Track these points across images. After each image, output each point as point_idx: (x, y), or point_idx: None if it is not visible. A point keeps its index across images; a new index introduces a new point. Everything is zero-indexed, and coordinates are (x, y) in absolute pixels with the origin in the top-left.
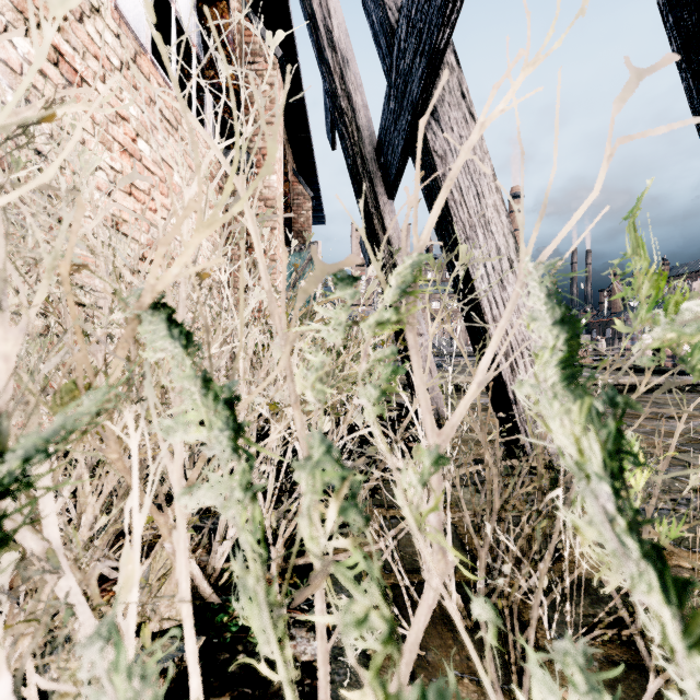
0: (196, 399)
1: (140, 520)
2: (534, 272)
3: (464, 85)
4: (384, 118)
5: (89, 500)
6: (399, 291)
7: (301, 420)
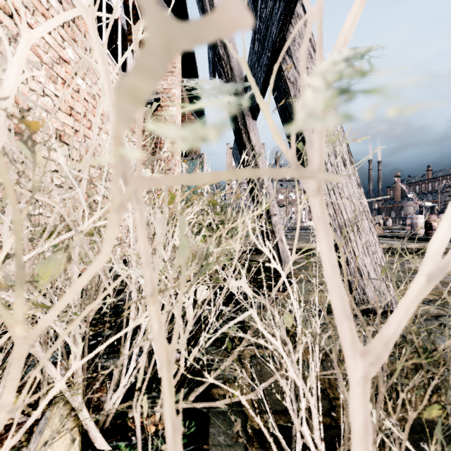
0: None
1: None
2: None
3: None
4: (250, 59)
5: None
6: (337, 90)
7: (159, 320)
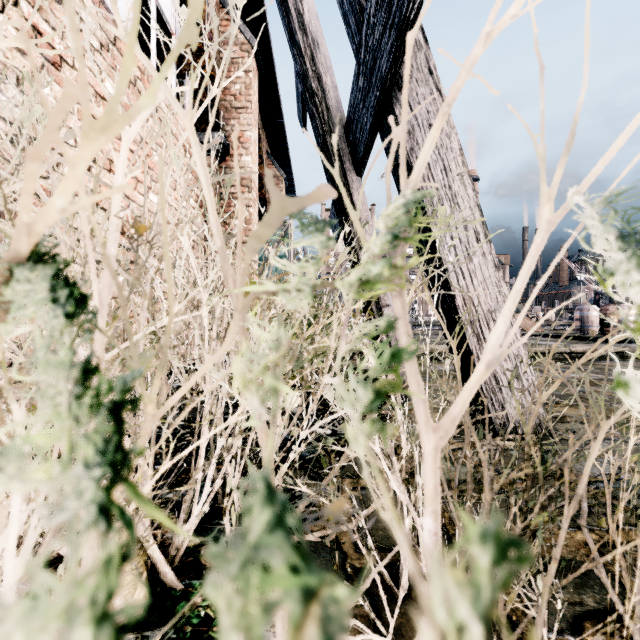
0: (60, 404)
1: (16, 567)
2: (588, 208)
3: (431, 62)
4: (353, 97)
5: (2, 503)
6: (391, 237)
7: None
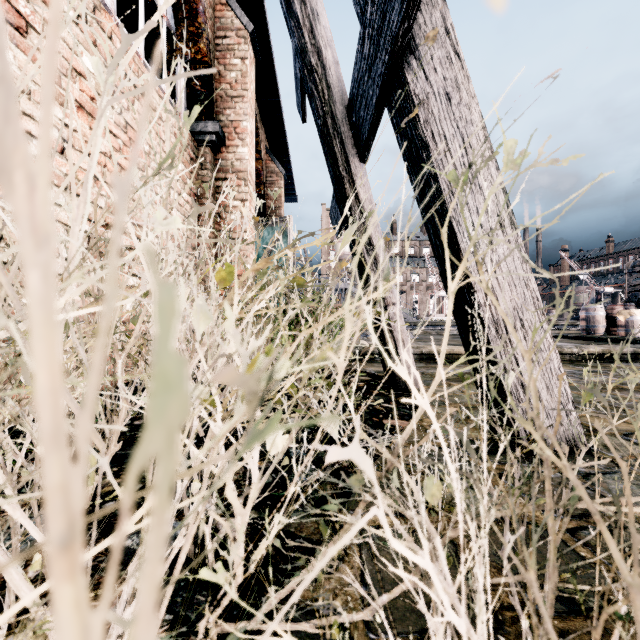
0: None
1: None
2: None
3: (448, 21)
4: (357, 68)
5: None
6: None
7: (81, 637)
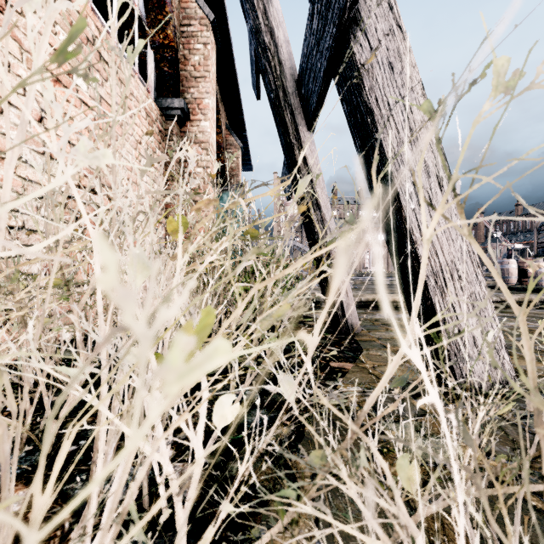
0: None
1: None
2: None
3: None
4: (306, 44)
5: None
6: None
7: None
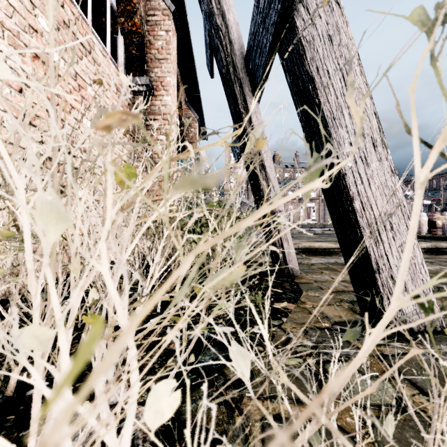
0: None
1: None
2: None
3: None
4: (253, 23)
5: None
6: None
7: None
